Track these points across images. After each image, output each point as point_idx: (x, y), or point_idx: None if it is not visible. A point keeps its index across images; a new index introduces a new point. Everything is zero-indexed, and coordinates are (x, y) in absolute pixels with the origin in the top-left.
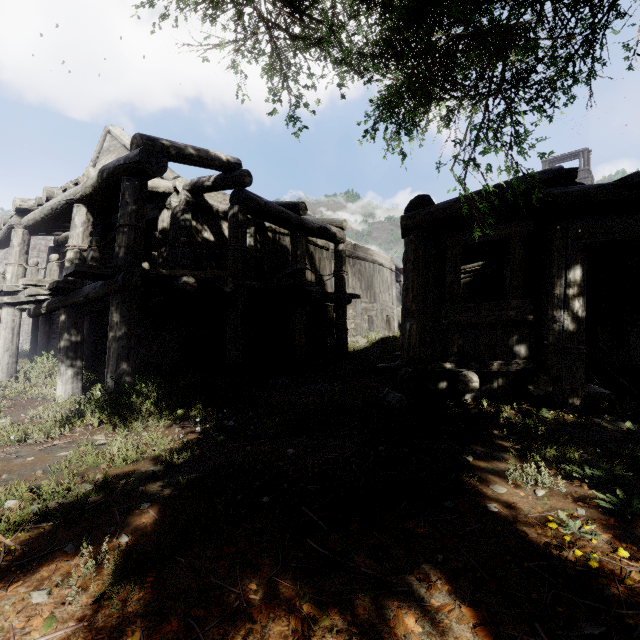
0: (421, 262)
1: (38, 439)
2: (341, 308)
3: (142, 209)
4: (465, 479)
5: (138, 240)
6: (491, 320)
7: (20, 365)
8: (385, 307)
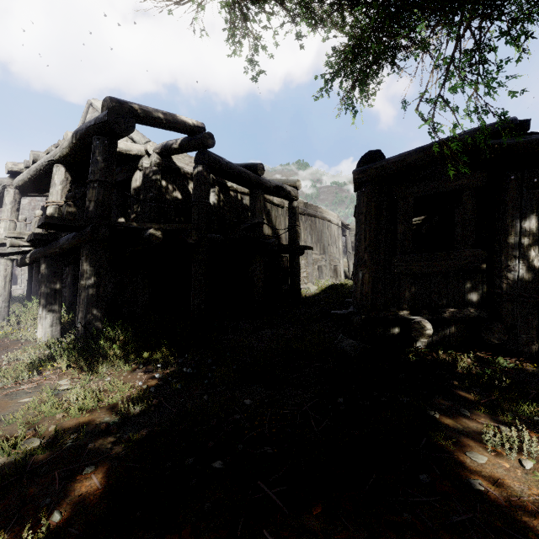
0: (373, 214)
1: (7, 383)
2: (295, 259)
3: (111, 166)
4: (436, 442)
5: (107, 195)
6: (443, 269)
7: (16, 308)
8: (333, 258)
